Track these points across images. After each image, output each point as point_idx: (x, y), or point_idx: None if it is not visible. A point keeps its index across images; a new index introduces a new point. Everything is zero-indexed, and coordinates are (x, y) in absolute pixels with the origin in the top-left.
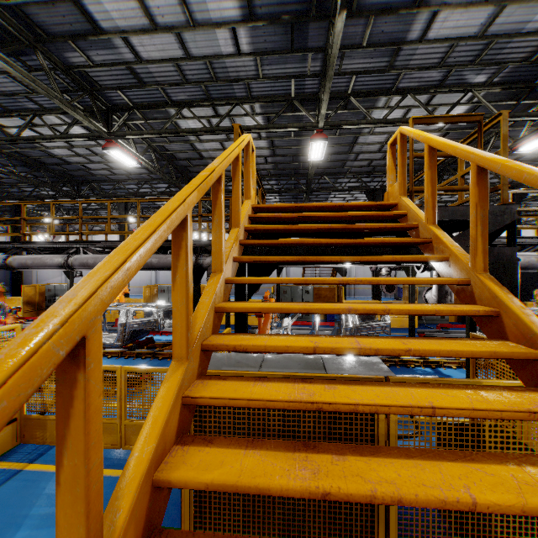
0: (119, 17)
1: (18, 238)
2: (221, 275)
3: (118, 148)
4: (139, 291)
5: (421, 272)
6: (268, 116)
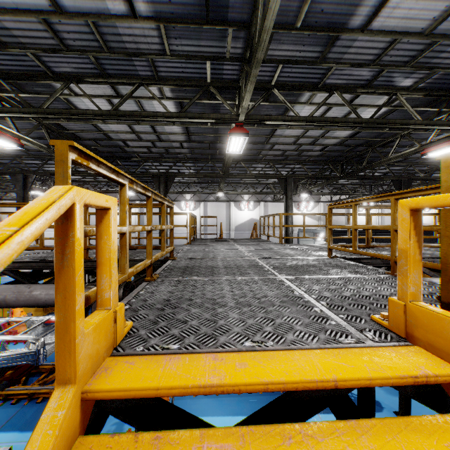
0: None
1: None
2: None
3: None
4: None
5: None
6: (181, 101)
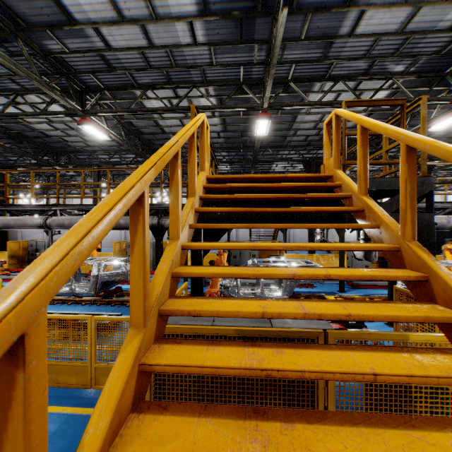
0: (91, 10)
1: (4, 200)
2: (178, 242)
3: (91, 124)
4: (111, 245)
5: (350, 232)
6: (220, 98)
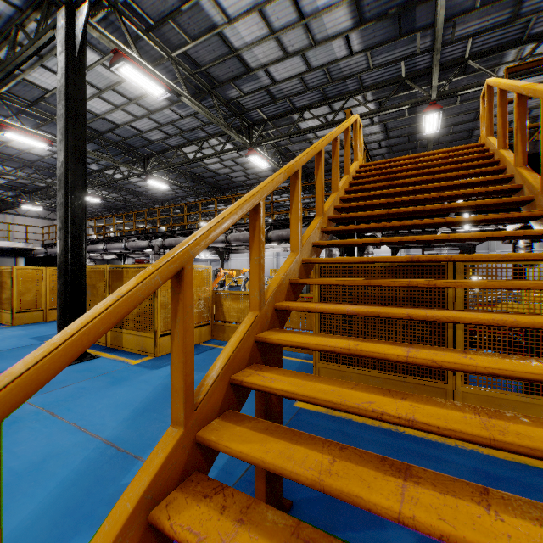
0: (263, 56)
1: None
2: (337, 193)
3: (256, 154)
4: None
5: None
6: (380, 101)
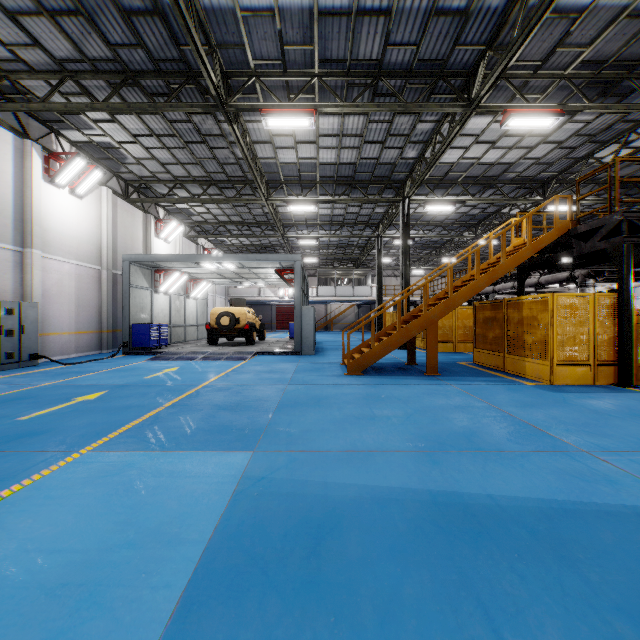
0: (515, 156)
1: None
2: (468, 274)
3: (552, 205)
4: None
5: None
6: None
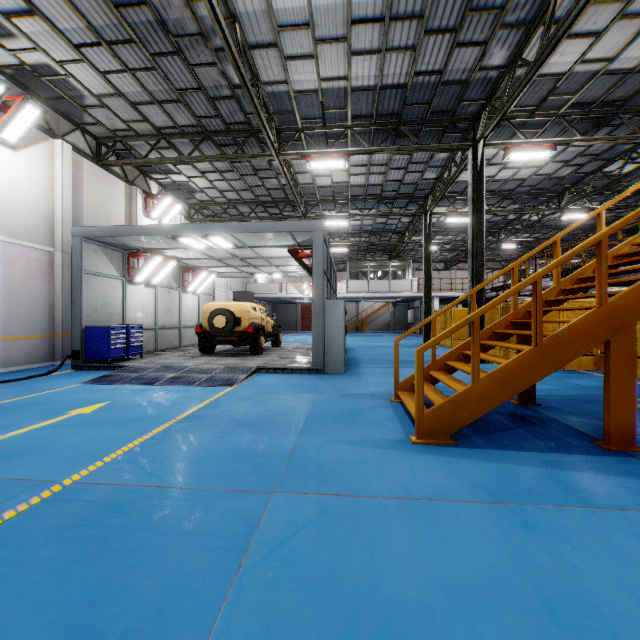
0: None
1: None
2: None
3: None
4: None
5: None
6: None
